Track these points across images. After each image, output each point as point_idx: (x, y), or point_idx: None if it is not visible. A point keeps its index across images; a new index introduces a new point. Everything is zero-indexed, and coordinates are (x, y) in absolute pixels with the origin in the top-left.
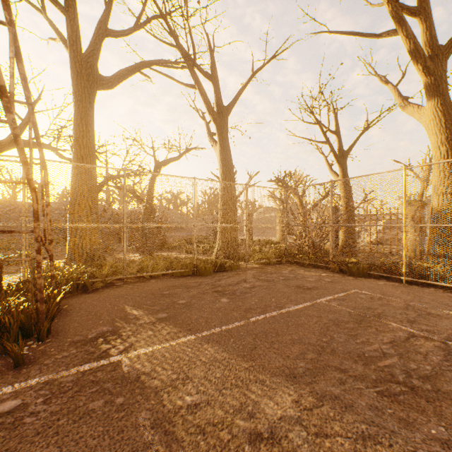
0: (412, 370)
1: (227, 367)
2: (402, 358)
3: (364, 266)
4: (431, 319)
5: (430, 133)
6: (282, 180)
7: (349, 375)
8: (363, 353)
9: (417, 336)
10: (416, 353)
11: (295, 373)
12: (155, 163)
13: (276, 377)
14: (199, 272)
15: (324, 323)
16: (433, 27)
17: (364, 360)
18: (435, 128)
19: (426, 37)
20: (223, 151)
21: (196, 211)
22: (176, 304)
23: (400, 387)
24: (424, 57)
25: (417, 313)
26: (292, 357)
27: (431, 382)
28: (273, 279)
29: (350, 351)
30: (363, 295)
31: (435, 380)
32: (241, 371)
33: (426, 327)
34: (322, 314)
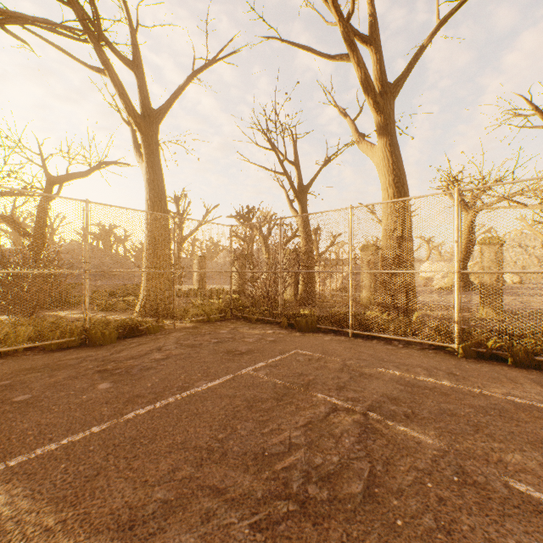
0: (314, 468)
1: (7, 537)
2: (310, 449)
3: (314, 319)
4: (362, 382)
5: (380, 173)
6: (244, 216)
7: (225, 500)
8: (263, 451)
9: (340, 409)
10: (329, 437)
11: (138, 517)
12: (46, 178)
13: (95, 537)
14: (91, 341)
15: (234, 407)
16: (383, 62)
17: (259, 464)
18: (384, 168)
19: (377, 71)
20: (151, 170)
21: (90, 250)
22: (5, 405)
23: (289, 505)
24: (375, 91)
25: (350, 375)
26: (151, 483)
27: (330, 485)
28: (202, 343)
29: (248, 451)
30: (302, 357)
31: (337, 479)
32: (31, 541)
33: (354, 394)
34: (239, 392)
